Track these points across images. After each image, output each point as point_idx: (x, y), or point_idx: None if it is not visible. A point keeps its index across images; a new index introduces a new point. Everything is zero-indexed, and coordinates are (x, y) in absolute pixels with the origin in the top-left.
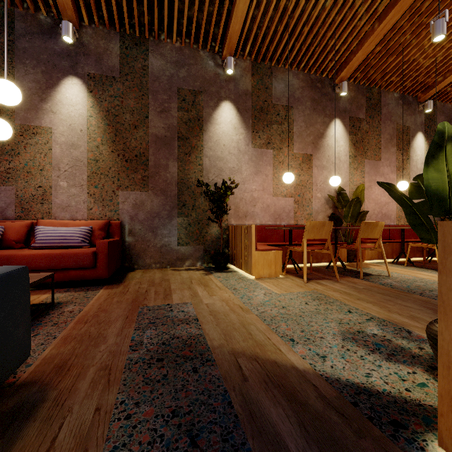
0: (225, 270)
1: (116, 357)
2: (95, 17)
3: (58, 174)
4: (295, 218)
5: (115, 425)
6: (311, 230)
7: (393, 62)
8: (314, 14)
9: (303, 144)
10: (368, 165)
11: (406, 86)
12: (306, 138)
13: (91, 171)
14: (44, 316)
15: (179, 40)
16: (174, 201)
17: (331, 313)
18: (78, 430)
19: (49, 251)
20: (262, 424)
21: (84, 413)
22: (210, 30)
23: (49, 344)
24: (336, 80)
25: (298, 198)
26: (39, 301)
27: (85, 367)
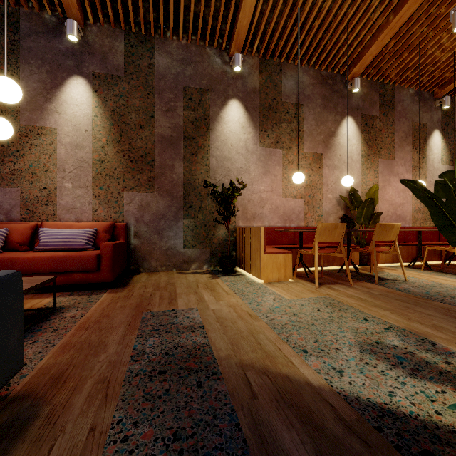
0: (233, 273)
1: (116, 368)
2: (100, 15)
3: (63, 175)
4: (305, 220)
5: (110, 449)
6: (323, 232)
7: (409, 56)
8: (326, 7)
9: (313, 143)
10: (381, 165)
11: (422, 82)
12: (316, 137)
13: (96, 172)
14: (44, 322)
15: (186, 37)
16: (180, 203)
17: (346, 322)
18: (69, 454)
19: (52, 253)
20: (274, 451)
21: (77, 434)
22: (217, 25)
23: (47, 352)
24: (348, 77)
25: (308, 199)
26: (41, 306)
27: (82, 379)
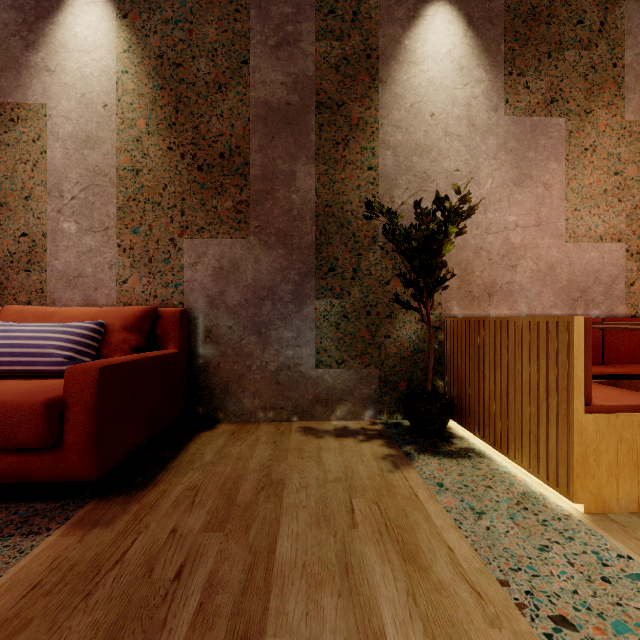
0: (444, 443)
1: None
2: None
3: (60, 205)
4: (630, 299)
5: None
6: None
7: None
8: None
9: None
10: None
11: None
12: None
13: (125, 197)
14: None
15: None
16: (307, 260)
17: None
18: None
19: None
20: None
21: None
22: None
23: None
24: None
25: (638, 243)
26: None
27: None
